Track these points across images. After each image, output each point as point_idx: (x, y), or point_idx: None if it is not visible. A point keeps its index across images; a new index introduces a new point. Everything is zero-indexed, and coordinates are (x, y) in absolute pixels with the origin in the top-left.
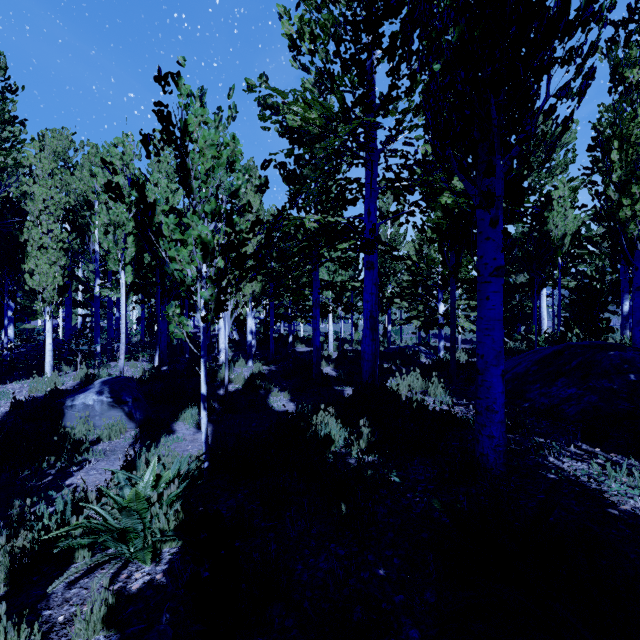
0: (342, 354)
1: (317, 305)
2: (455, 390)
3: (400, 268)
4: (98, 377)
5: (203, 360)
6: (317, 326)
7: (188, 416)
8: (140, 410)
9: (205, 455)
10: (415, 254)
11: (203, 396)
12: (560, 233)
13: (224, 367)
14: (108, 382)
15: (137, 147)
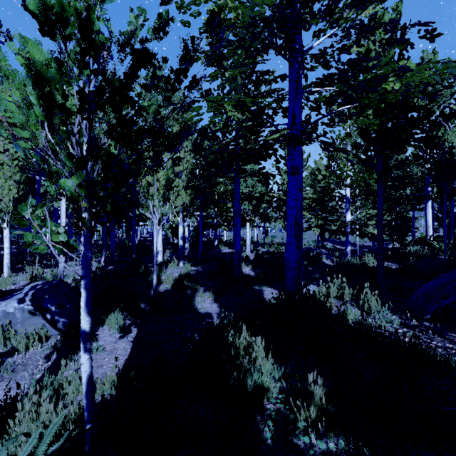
0: (258, 256)
1: (238, 214)
2: (389, 302)
3: (304, 186)
4: (41, 278)
5: (84, 282)
6: (238, 233)
7: (113, 321)
8: (64, 316)
9: (87, 415)
10: (324, 169)
11: (84, 333)
12: (454, 150)
13: (157, 268)
14: (36, 287)
15: (77, 72)
